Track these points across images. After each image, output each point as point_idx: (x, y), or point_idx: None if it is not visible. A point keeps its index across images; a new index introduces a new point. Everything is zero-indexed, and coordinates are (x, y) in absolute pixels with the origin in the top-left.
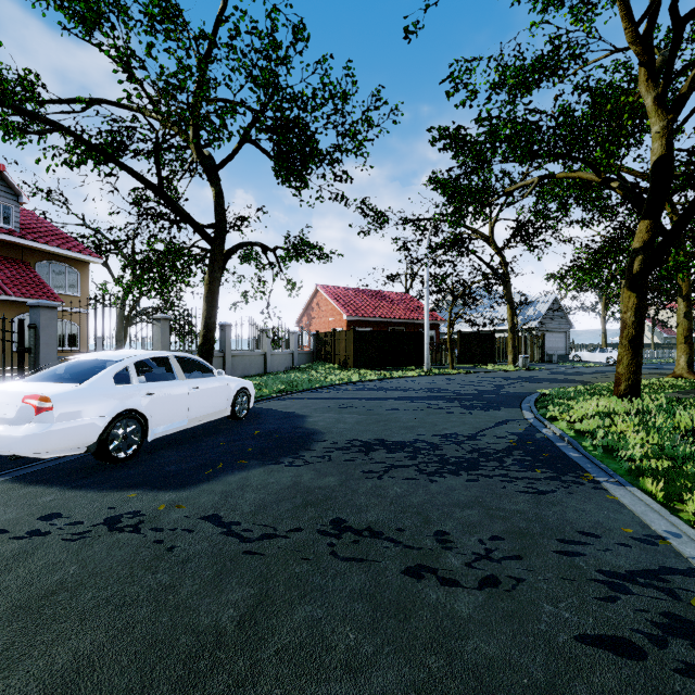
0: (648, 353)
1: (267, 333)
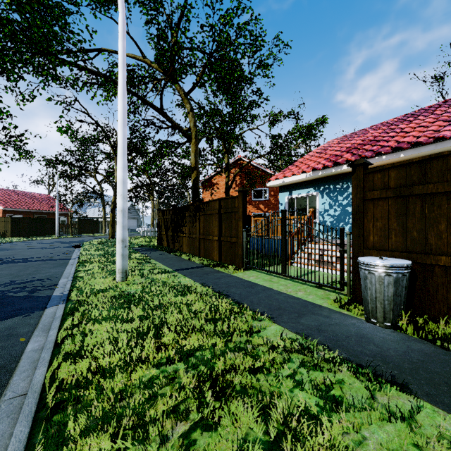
0: None
1: None
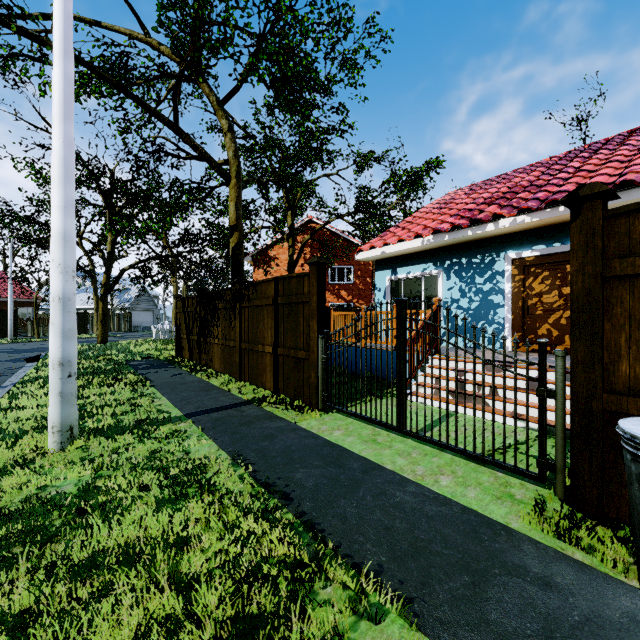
0: None
1: None
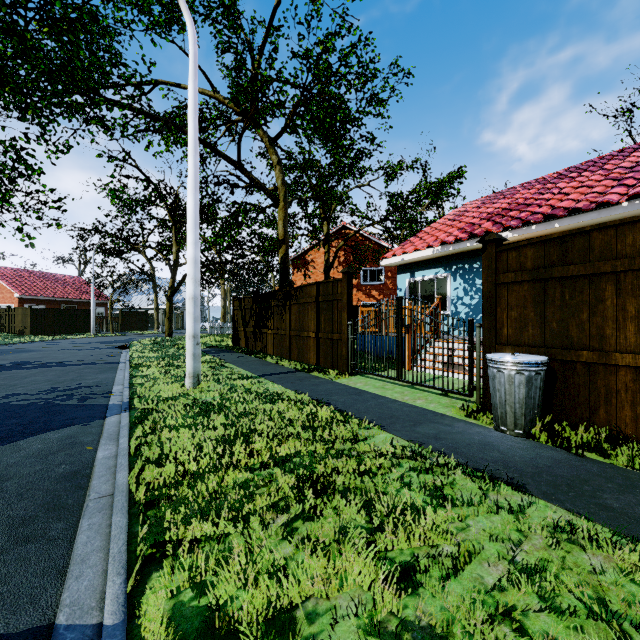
0: None
1: None
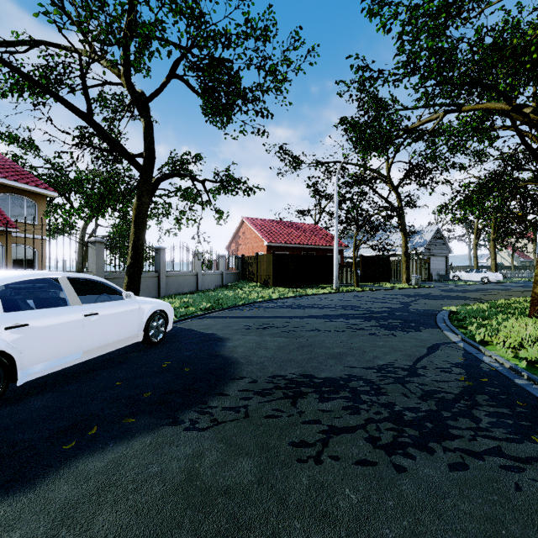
0: (511, 273)
1: (199, 256)
